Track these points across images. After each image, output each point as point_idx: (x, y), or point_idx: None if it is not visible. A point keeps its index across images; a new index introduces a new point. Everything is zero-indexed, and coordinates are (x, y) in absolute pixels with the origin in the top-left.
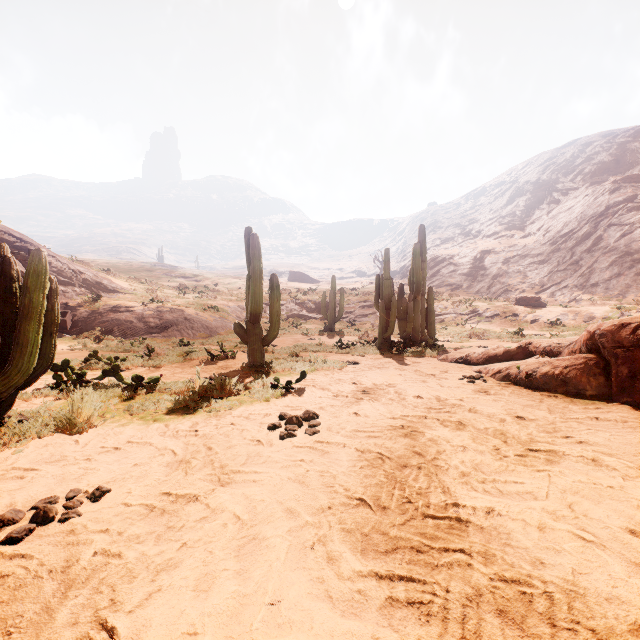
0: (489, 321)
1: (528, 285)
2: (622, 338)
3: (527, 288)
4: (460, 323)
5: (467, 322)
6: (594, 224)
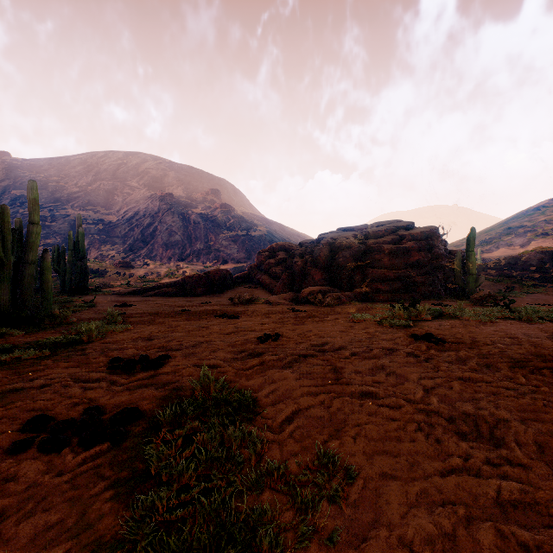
0: (103, 277)
1: (117, 252)
2: (189, 280)
3: (116, 254)
4: None
5: None
6: (153, 218)
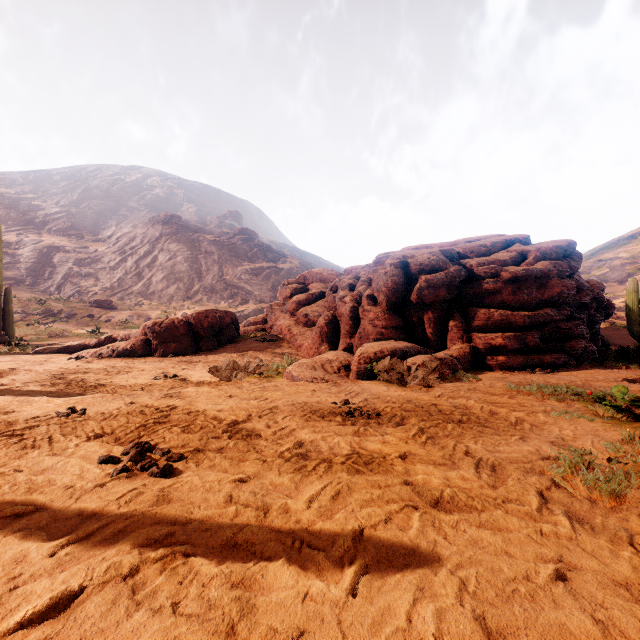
0: (66, 321)
1: (101, 288)
2: (156, 328)
3: (100, 291)
4: (32, 323)
5: (41, 322)
6: (153, 245)
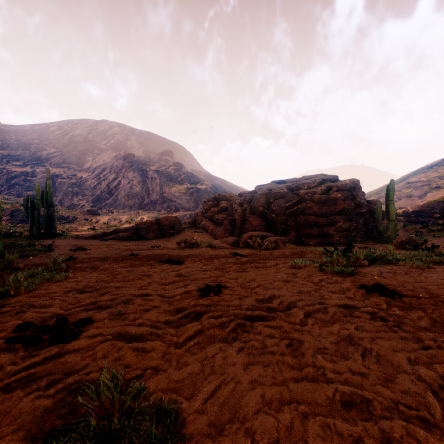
0: (72, 222)
1: (87, 202)
2: (142, 226)
3: (86, 203)
4: None
5: (58, 223)
6: (117, 174)
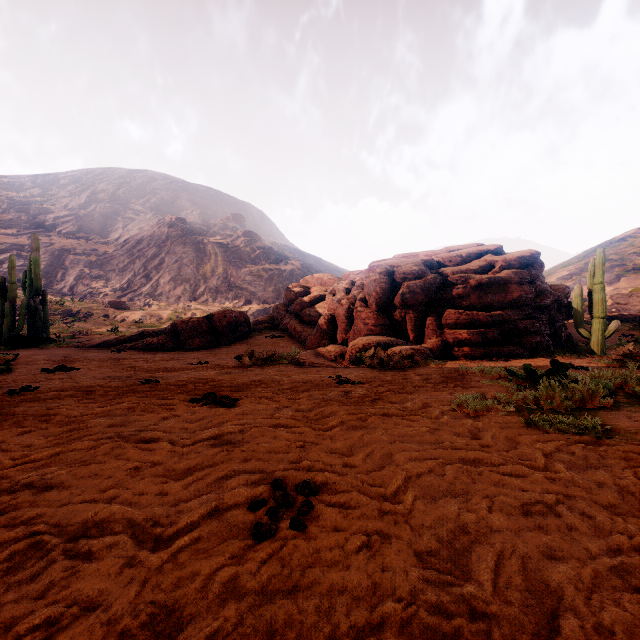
0: (85, 321)
1: (111, 289)
2: (183, 326)
3: (111, 292)
4: (54, 323)
5: (62, 322)
6: (160, 248)
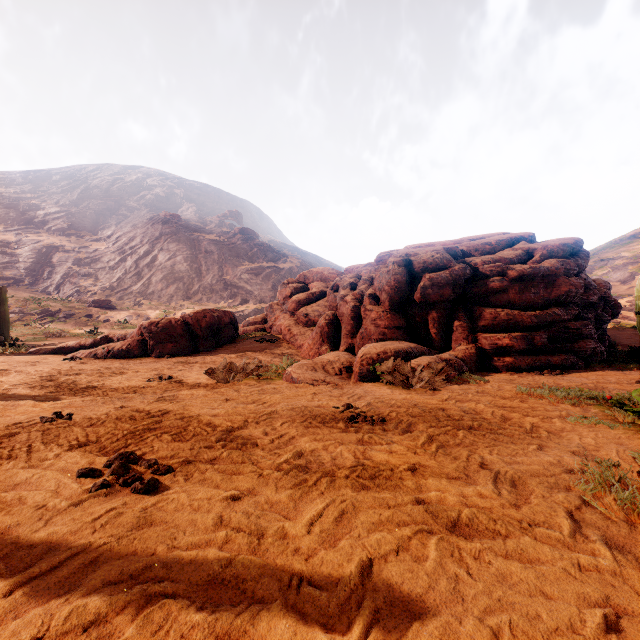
0: (64, 321)
1: (100, 288)
2: (152, 328)
3: (99, 291)
4: (30, 323)
5: (39, 322)
6: (153, 245)
